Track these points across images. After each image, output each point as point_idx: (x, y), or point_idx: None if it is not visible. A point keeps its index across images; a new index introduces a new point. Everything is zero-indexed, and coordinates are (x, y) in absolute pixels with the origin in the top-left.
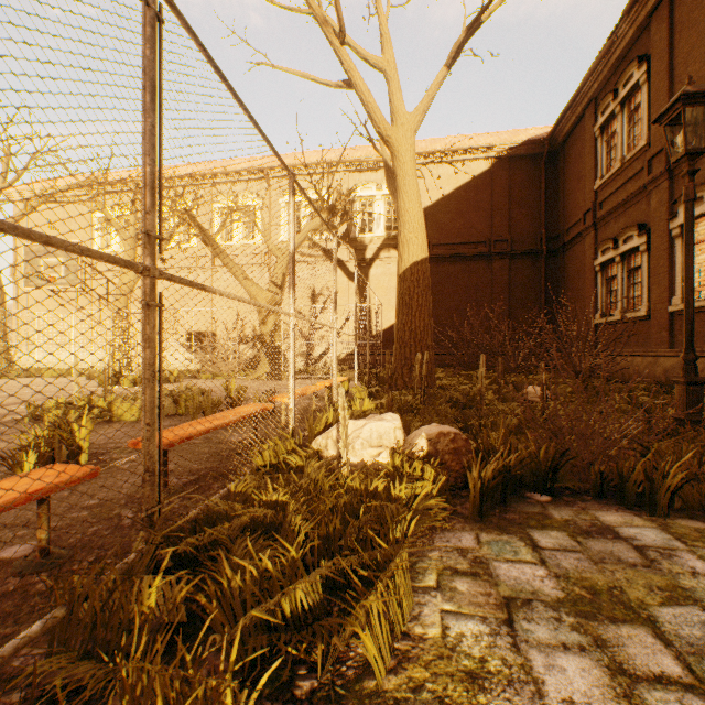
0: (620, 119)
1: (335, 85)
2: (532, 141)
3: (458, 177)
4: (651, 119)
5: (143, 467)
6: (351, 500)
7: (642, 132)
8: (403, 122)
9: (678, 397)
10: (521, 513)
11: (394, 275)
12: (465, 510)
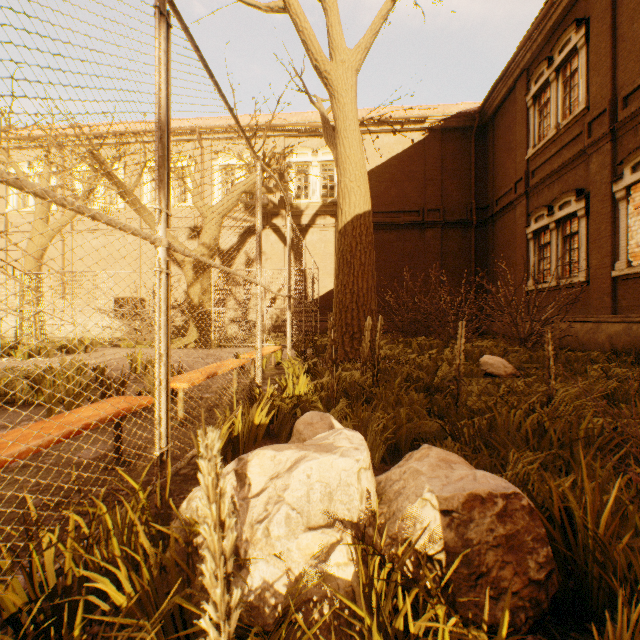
0: (555, 86)
1: (265, 7)
2: (464, 113)
3: (393, 147)
4: (591, 82)
5: None
6: None
7: (580, 97)
8: (343, 59)
9: None
10: None
11: (330, 242)
12: None
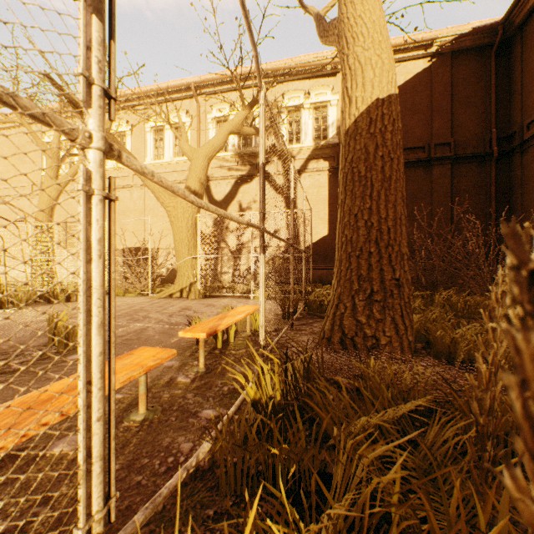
0: None
1: None
2: (482, 27)
3: None
4: None
5: None
6: None
7: None
8: None
9: None
10: None
11: (323, 187)
12: None
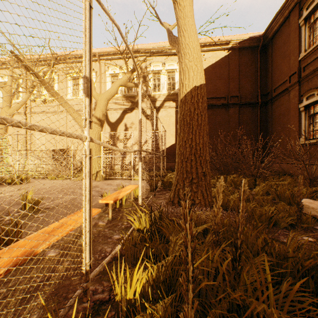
0: None
1: None
2: (253, 37)
3: (209, 60)
4: None
5: None
6: None
7: None
8: None
9: None
10: None
11: (172, 116)
12: None
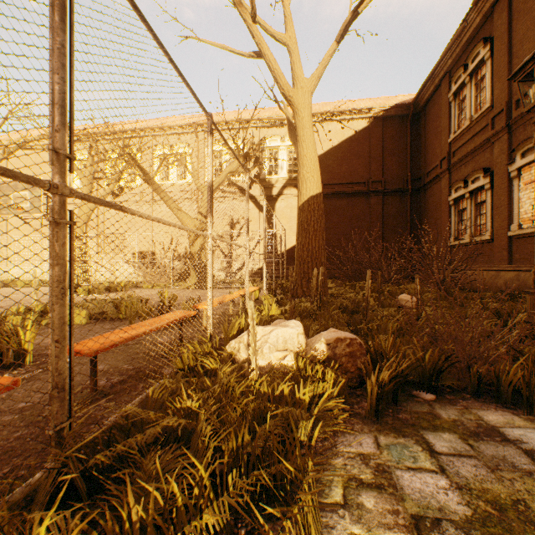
0: (469, 87)
1: (248, 55)
2: (400, 105)
3: (344, 133)
4: (494, 86)
5: (51, 384)
6: (260, 404)
7: (487, 97)
8: (302, 86)
9: (530, 305)
10: (412, 413)
11: (295, 208)
12: (362, 410)
